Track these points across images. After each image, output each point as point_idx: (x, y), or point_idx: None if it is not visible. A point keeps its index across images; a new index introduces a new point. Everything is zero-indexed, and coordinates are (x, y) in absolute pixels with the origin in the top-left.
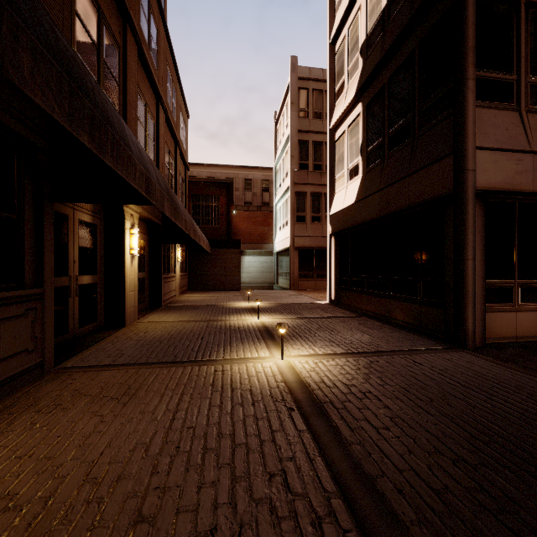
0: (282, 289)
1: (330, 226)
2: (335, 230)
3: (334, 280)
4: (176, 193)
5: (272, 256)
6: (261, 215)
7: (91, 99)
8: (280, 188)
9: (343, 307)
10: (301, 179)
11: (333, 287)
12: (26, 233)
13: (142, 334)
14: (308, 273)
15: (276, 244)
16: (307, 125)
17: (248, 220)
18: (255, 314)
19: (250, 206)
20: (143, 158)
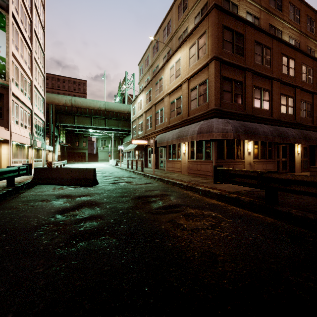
0: None
1: None
2: None
3: None
4: None
5: None
6: None
7: (282, 136)
8: None
9: None
10: None
11: None
12: (272, 151)
13: (298, 174)
14: None
15: None
16: None
17: None
18: None
19: None
20: (293, 136)
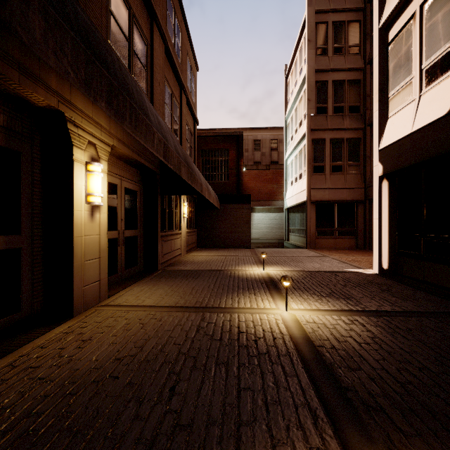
0: (295, 246)
1: (379, 165)
2: (392, 168)
3: (388, 241)
4: (181, 142)
5: (281, 212)
6: (270, 173)
7: None
8: (292, 141)
9: (412, 284)
10: (319, 125)
11: (386, 251)
12: None
13: (72, 349)
14: (327, 229)
15: (287, 200)
16: (326, 63)
17: (257, 178)
18: (277, 294)
19: (259, 165)
20: None
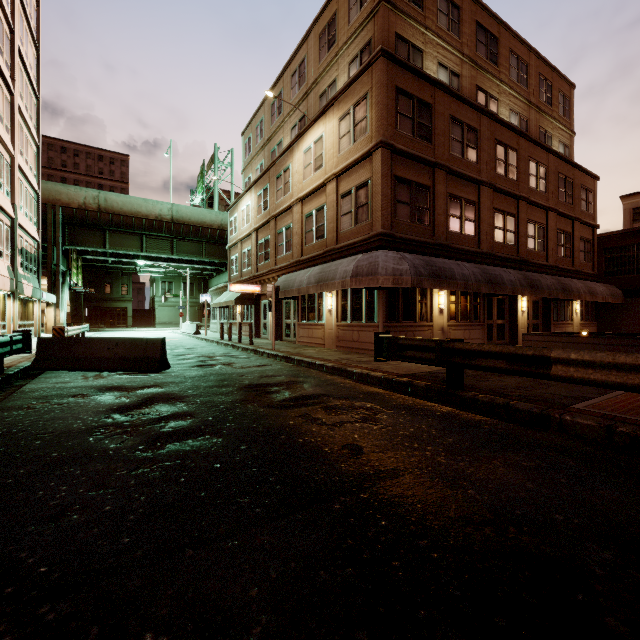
0: None
1: None
2: None
3: None
4: (573, 259)
5: None
6: None
7: (493, 283)
8: None
9: None
10: None
11: None
12: (480, 307)
13: None
14: None
15: None
16: None
17: None
18: None
19: None
20: (511, 282)
